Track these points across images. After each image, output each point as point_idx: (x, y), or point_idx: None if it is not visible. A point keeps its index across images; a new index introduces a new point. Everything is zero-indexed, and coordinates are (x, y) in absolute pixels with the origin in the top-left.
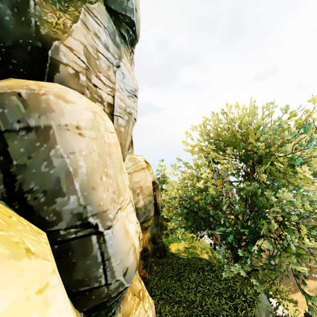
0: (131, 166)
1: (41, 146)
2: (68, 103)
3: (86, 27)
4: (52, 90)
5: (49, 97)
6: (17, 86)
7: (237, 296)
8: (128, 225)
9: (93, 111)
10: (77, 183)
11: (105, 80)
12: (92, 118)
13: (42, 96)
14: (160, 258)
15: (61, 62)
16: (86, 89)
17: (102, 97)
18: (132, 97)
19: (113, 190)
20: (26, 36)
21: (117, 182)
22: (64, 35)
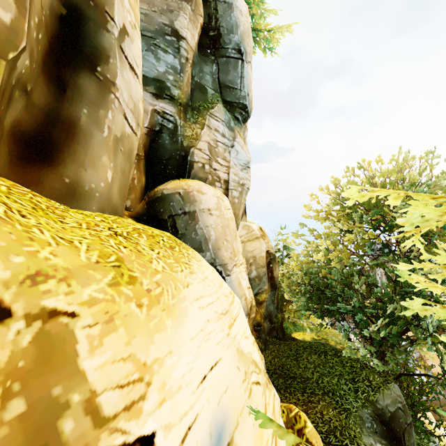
0: (244, 234)
1: (191, 223)
2: (203, 194)
3: (209, 129)
4: (195, 187)
5: (194, 193)
6: (177, 188)
7: (361, 381)
8: (240, 278)
9: (217, 196)
10: (210, 245)
11: (222, 161)
12: (216, 202)
13: (190, 193)
14: (277, 340)
15: (194, 162)
16: (209, 175)
17: (220, 177)
18: (245, 169)
19: (231, 252)
20: (176, 150)
21: (233, 246)
22: (196, 142)
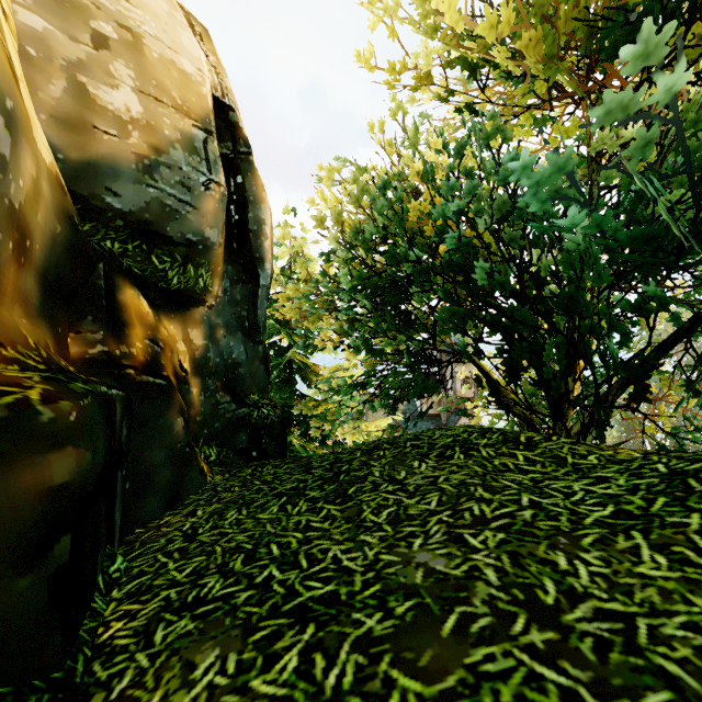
0: None
1: None
2: None
3: None
4: None
5: None
6: None
7: None
8: None
9: None
10: None
11: None
12: None
13: None
14: None
15: None
16: None
17: None
18: None
19: None
20: None
21: None
22: None
